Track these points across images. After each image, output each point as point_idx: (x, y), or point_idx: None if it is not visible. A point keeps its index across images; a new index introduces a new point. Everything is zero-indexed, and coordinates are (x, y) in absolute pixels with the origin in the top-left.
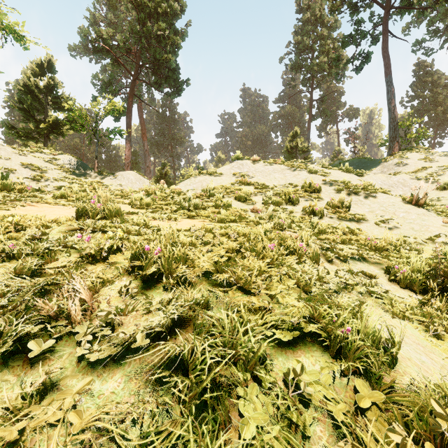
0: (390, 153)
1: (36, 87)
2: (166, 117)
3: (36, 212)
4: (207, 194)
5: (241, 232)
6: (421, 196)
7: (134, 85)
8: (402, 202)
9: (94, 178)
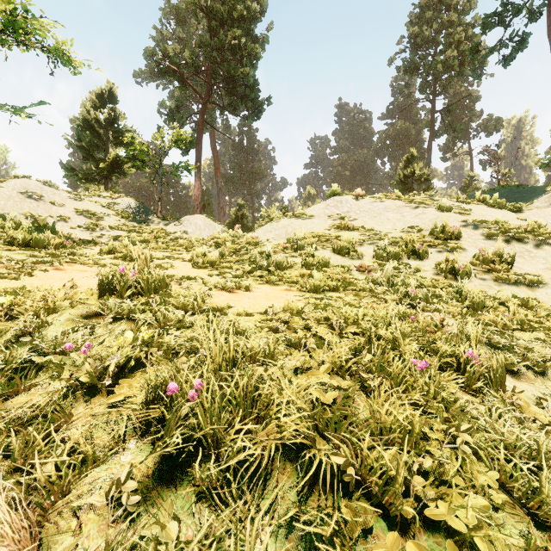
0: None
1: (96, 121)
2: (243, 147)
3: (56, 281)
4: (293, 245)
5: (350, 318)
6: None
7: (205, 109)
8: None
9: (157, 224)
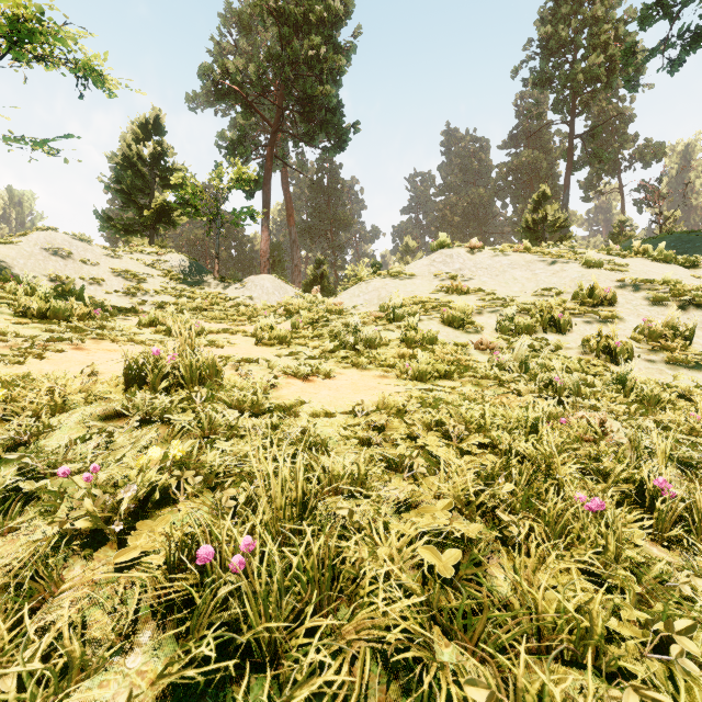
0: None
1: (139, 158)
2: (323, 187)
3: (74, 365)
4: (389, 314)
5: (472, 422)
6: None
7: (274, 140)
8: None
9: (214, 287)
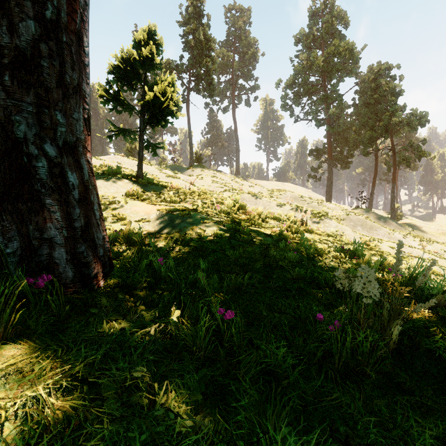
0: (190, 166)
1: None
2: None
3: None
4: None
5: None
6: (197, 185)
7: None
8: (187, 183)
9: None
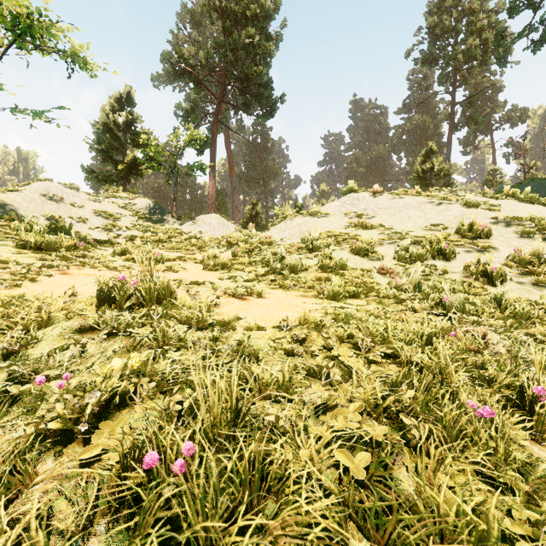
0: None
1: (115, 125)
2: (257, 146)
3: (59, 287)
4: (308, 245)
5: (377, 335)
6: None
7: (219, 109)
8: None
9: (172, 224)
